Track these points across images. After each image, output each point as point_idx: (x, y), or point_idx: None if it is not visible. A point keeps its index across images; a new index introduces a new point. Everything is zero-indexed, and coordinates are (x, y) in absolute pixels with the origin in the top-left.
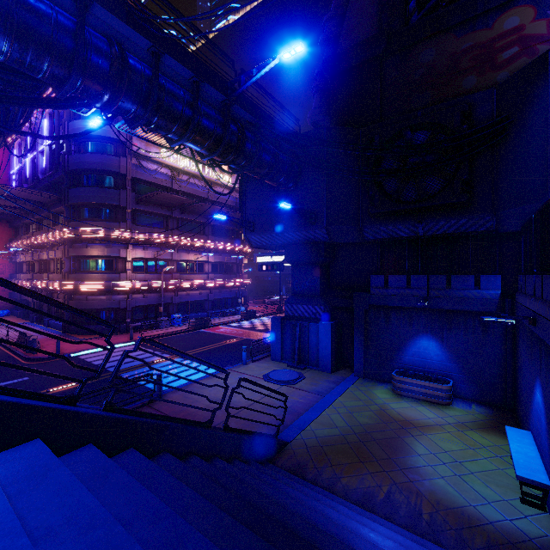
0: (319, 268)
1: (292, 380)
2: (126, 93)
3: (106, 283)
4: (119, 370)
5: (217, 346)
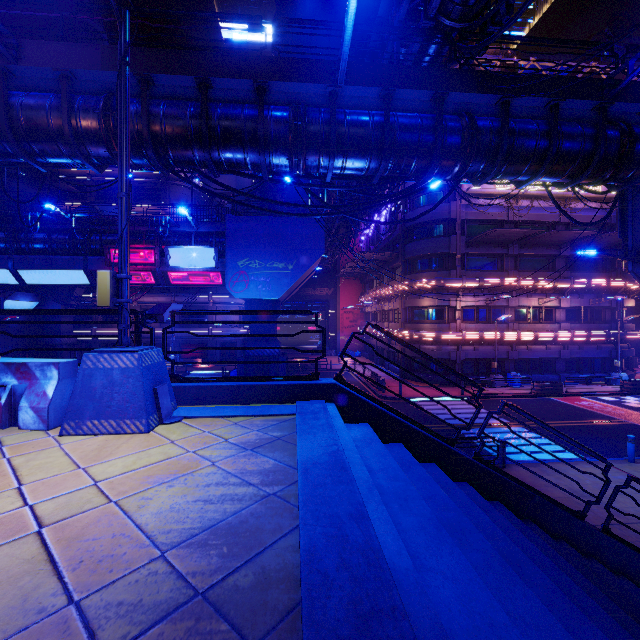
0: None
1: None
2: (475, 157)
3: (436, 333)
4: (454, 424)
5: (578, 425)
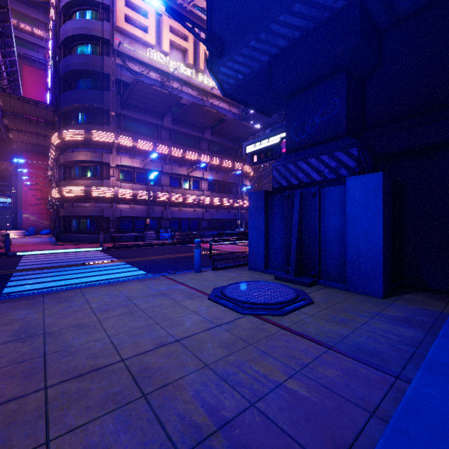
0: (344, 76)
1: (276, 303)
2: None
3: (86, 187)
4: (24, 269)
5: (187, 255)
